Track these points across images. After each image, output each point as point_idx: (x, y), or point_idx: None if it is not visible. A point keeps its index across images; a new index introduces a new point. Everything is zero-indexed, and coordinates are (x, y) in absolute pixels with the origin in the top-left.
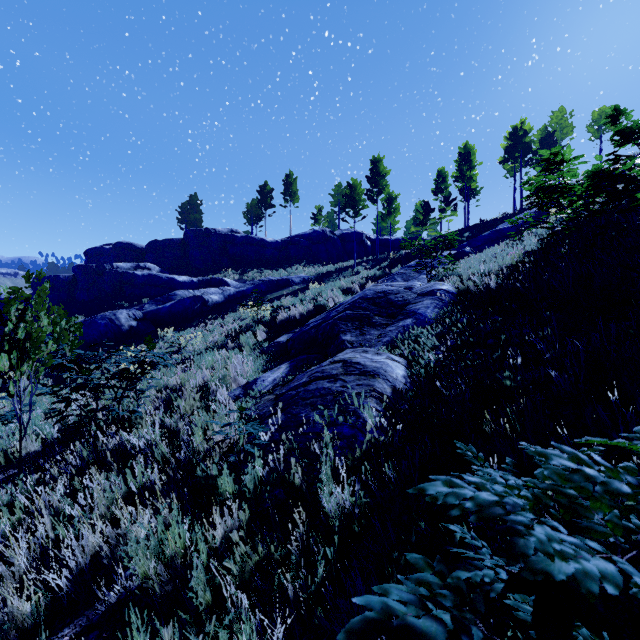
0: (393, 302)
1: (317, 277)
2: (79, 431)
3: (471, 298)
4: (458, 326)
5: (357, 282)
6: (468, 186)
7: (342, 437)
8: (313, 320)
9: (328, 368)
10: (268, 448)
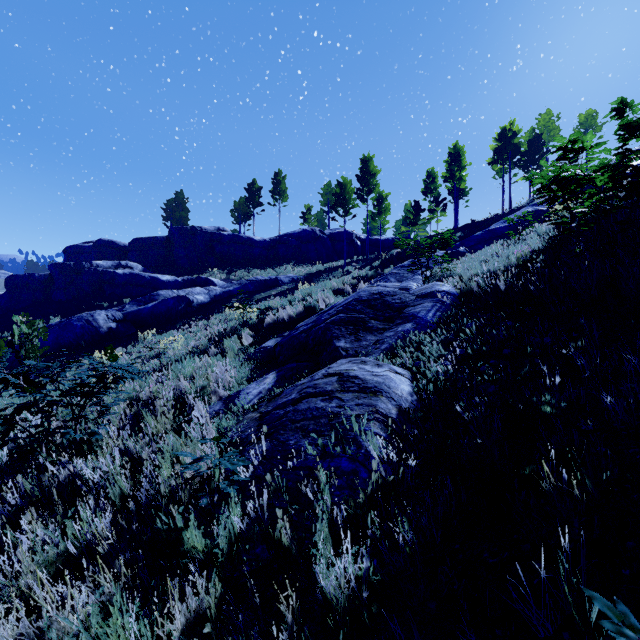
0: (390, 304)
1: (306, 277)
2: (26, 458)
3: (475, 300)
4: (465, 332)
5: (348, 282)
6: (457, 187)
7: (340, 473)
8: (303, 323)
9: (321, 382)
10: (249, 486)
